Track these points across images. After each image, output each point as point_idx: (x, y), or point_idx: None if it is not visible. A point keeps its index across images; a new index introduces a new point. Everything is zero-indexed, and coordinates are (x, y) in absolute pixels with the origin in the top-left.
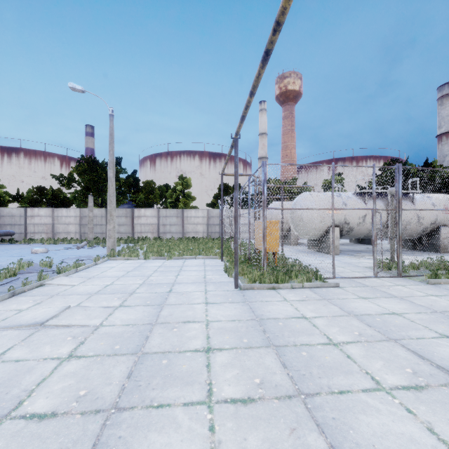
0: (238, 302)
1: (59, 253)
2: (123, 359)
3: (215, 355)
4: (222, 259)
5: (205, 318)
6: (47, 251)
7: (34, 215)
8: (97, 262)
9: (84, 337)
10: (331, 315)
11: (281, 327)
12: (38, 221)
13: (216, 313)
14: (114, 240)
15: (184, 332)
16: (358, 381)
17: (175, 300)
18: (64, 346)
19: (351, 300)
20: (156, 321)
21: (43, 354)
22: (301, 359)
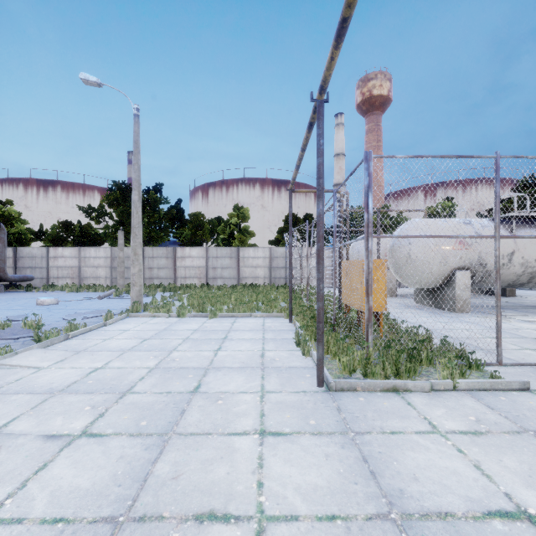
0: (330, 433)
1: (71, 305)
2: None
3: None
4: (290, 319)
5: (256, 498)
6: (57, 302)
7: (58, 255)
8: (107, 321)
9: None
10: None
11: None
12: (62, 263)
13: (283, 479)
14: (140, 289)
15: None
16: None
17: (197, 419)
18: None
19: None
20: (130, 507)
21: None
22: None
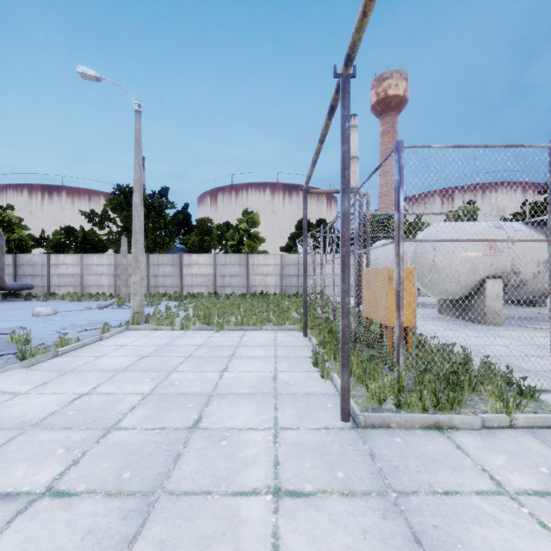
0: (365, 494)
1: (69, 316)
2: None
3: None
4: (304, 332)
5: None
6: (54, 313)
7: (59, 263)
8: (103, 335)
9: None
10: None
11: None
12: (63, 271)
13: None
14: (142, 299)
15: None
16: None
17: (195, 469)
18: None
19: None
20: None
21: None
22: None
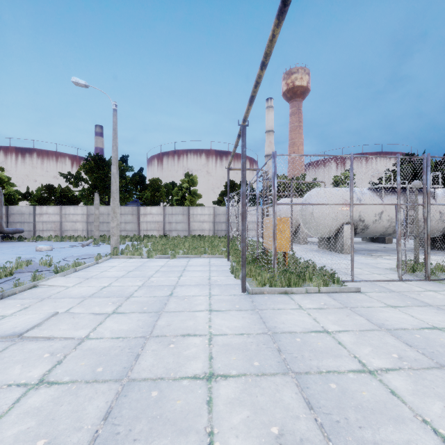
0: (246, 310)
1: (63, 251)
2: (103, 388)
3: (219, 385)
4: (228, 258)
5: (208, 330)
6: (51, 249)
7: (43, 212)
8: (99, 260)
9: (64, 354)
10: (358, 329)
11: (299, 345)
12: (46, 219)
13: (221, 324)
14: (118, 238)
15: (182, 349)
16: (416, 436)
17: (175, 306)
18: (38, 366)
19: (378, 309)
20: (150, 334)
21: (9, 378)
22: (330, 395)
